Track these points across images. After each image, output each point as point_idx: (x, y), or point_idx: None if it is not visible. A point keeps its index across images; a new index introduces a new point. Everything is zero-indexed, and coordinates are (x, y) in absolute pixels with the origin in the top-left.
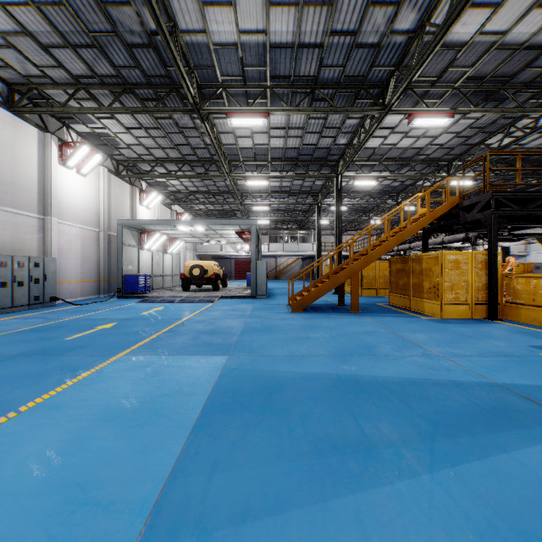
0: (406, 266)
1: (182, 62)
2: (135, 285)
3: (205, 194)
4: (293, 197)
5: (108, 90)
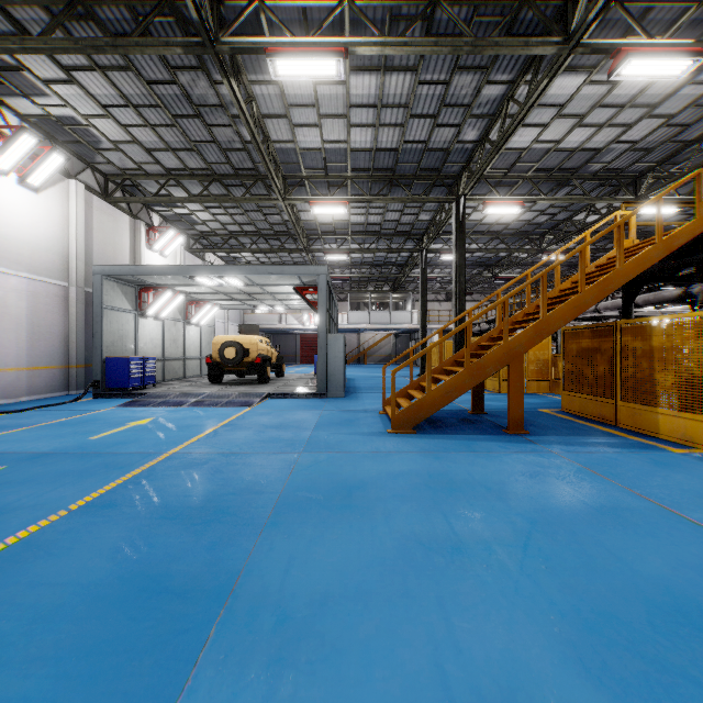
0: (604, 342)
1: None
2: (123, 376)
3: (253, 236)
4: (385, 241)
5: (45, 10)
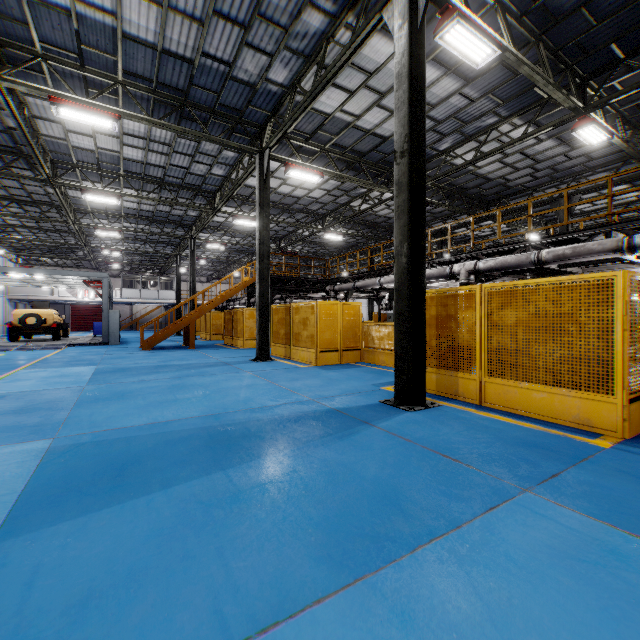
0: (231, 316)
1: (42, 155)
2: None
3: (33, 229)
4: (151, 246)
5: None
